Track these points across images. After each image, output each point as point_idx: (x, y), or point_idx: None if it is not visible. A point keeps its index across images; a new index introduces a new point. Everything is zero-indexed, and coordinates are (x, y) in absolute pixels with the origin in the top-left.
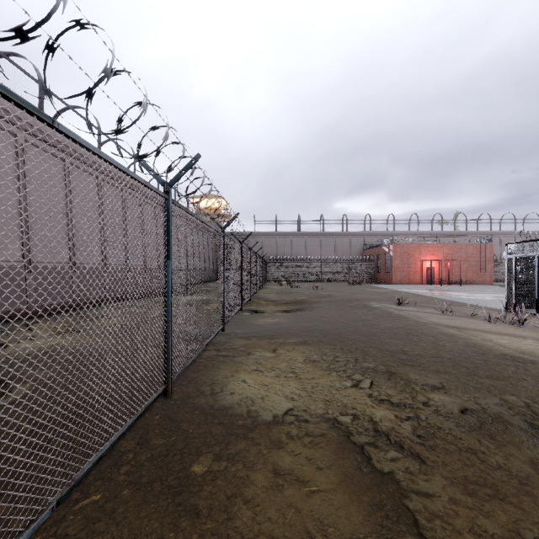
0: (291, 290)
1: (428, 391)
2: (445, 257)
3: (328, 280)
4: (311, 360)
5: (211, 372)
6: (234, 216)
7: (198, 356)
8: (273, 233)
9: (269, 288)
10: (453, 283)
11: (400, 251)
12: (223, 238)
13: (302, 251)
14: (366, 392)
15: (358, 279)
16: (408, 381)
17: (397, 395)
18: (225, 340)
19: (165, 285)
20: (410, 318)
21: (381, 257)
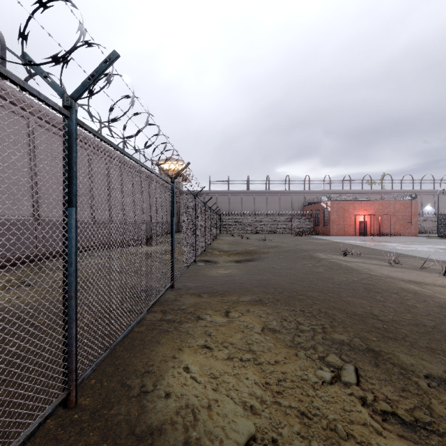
0: (242, 241)
1: (441, 391)
2: (376, 212)
3: (273, 232)
4: (270, 329)
5: (147, 351)
6: (184, 166)
7: (138, 322)
8: (226, 192)
9: (223, 239)
10: (383, 235)
11: (336, 207)
12: (173, 189)
13: (251, 207)
14: (356, 393)
15: (299, 231)
16: (403, 368)
17: (403, 401)
18: (174, 298)
19: (66, 244)
20: (361, 271)
21: (320, 212)
